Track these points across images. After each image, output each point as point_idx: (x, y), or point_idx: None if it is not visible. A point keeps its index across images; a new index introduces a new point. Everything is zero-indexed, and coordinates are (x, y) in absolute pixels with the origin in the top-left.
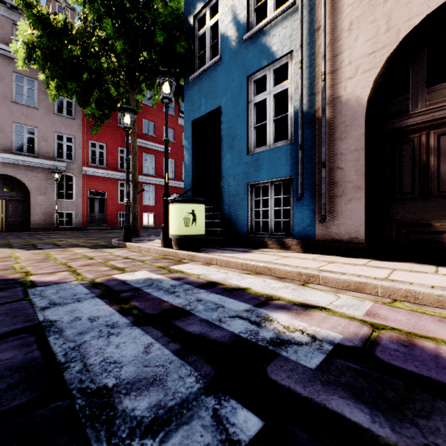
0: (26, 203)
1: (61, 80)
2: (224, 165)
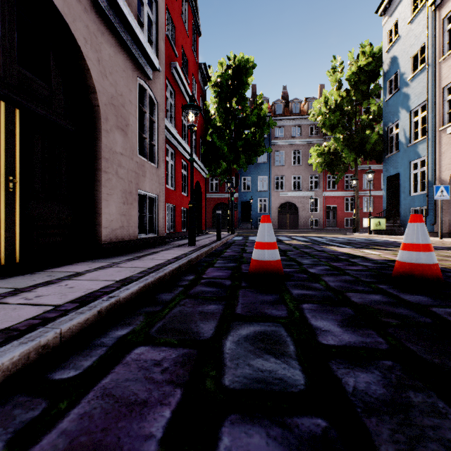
0: (296, 215)
1: (324, 166)
2: (400, 199)
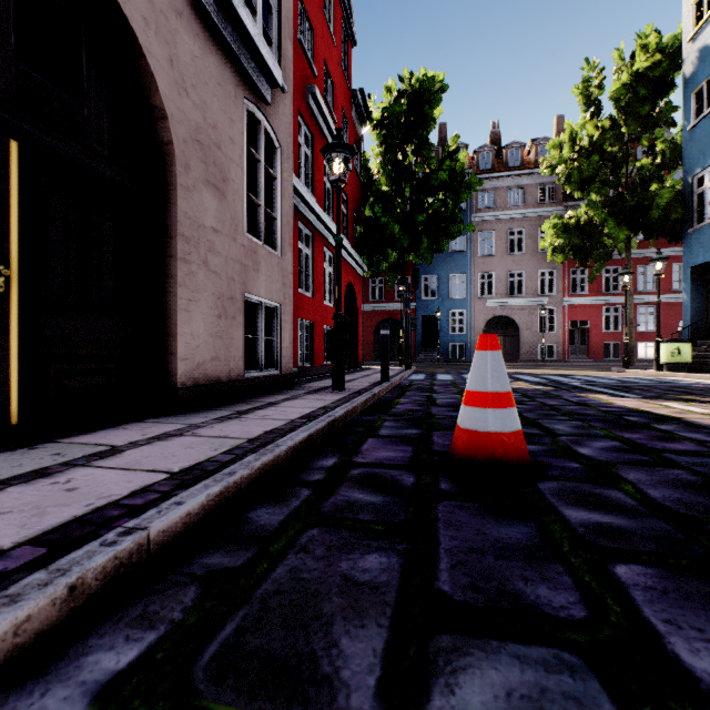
0: (516, 338)
1: (568, 253)
2: None
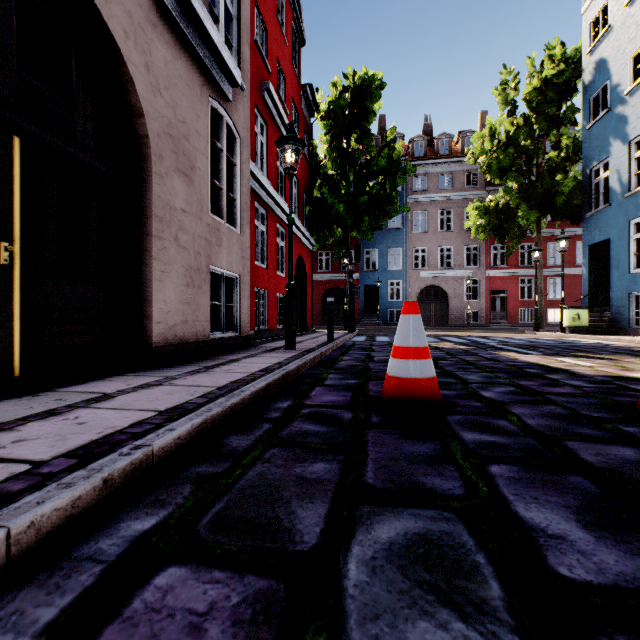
0: (445, 305)
1: (488, 231)
2: (612, 279)
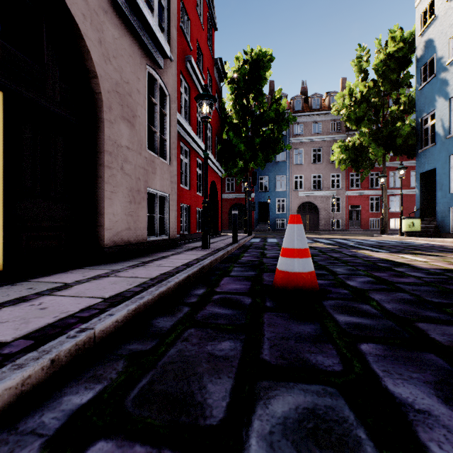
0: (317, 216)
1: (348, 163)
2: (437, 198)
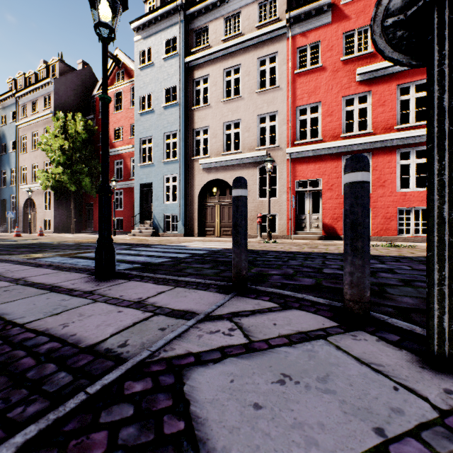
0: None
1: None
2: None
